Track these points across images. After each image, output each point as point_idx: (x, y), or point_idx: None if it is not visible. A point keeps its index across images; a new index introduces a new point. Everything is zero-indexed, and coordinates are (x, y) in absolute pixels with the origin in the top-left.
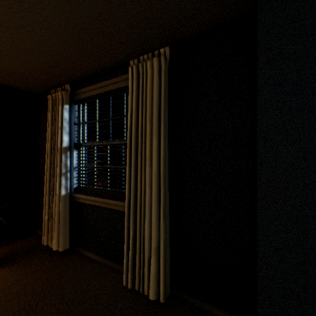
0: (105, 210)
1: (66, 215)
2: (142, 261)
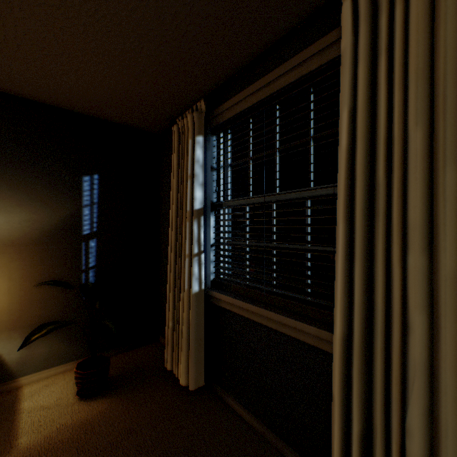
0: (269, 332)
1: (199, 328)
2: None
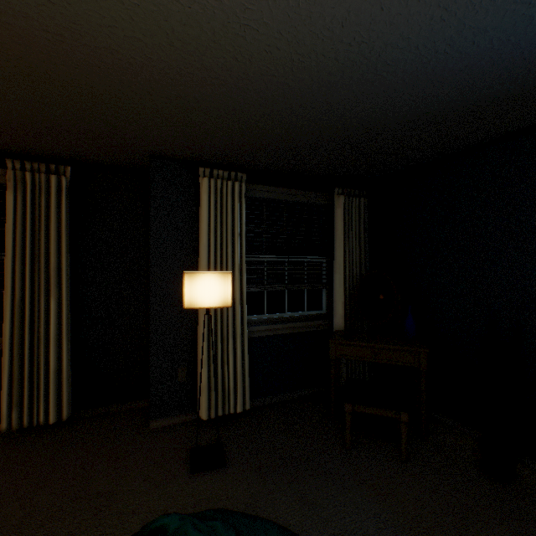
0: None
1: None
2: (36, 392)
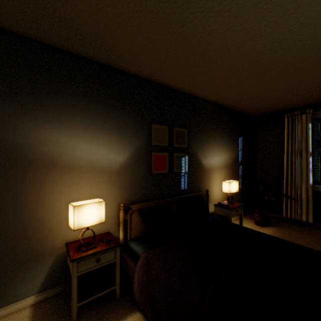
0: None
1: (311, 199)
2: None
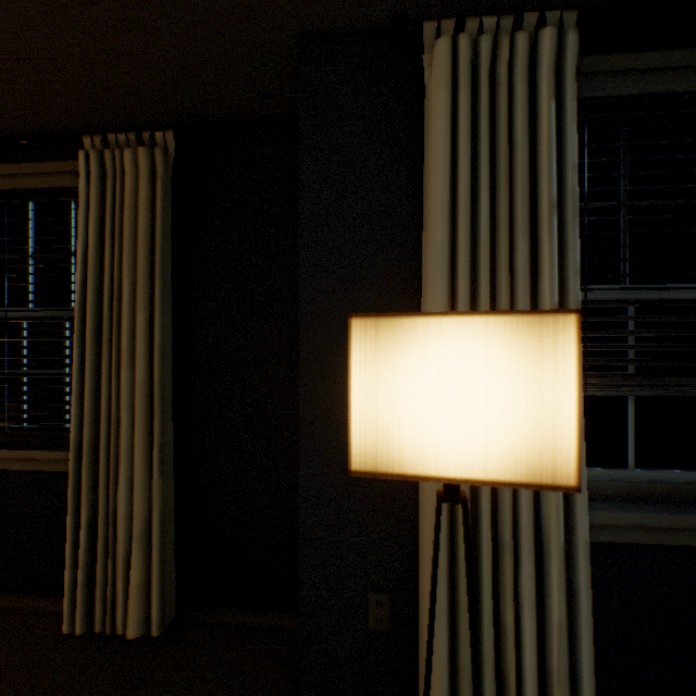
0: (14, 477)
1: None
2: (112, 568)
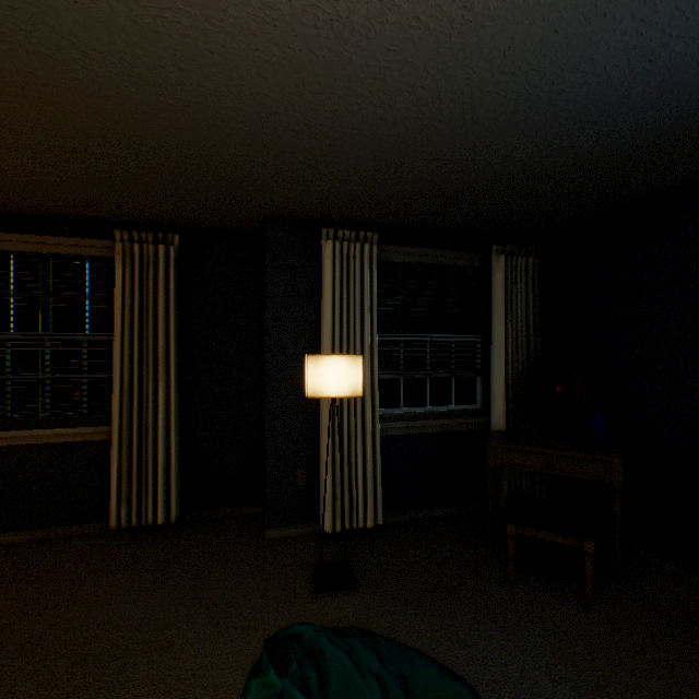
0: (47, 448)
1: None
2: (144, 488)
